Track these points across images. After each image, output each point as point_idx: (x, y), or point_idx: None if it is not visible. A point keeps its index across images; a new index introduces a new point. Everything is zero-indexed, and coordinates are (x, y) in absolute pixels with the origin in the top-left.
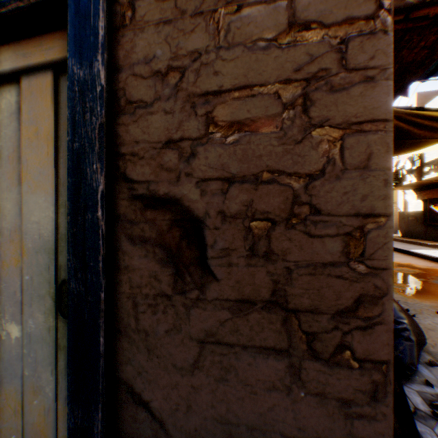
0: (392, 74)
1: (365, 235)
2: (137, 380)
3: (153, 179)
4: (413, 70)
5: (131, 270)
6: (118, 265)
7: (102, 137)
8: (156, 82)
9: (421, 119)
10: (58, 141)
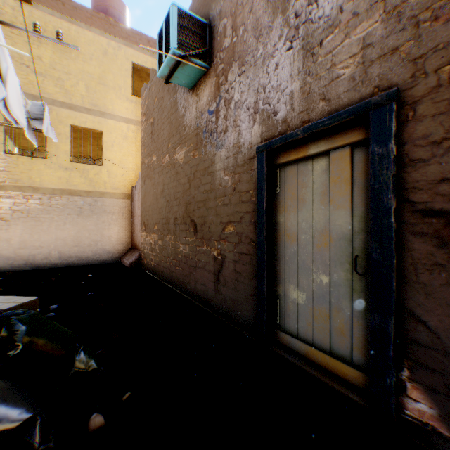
0: None
1: None
2: (416, 309)
3: (429, 201)
4: None
5: (411, 250)
6: (401, 247)
7: (394, 181)
8: (431, 147)
9: None
10: (352, 182)
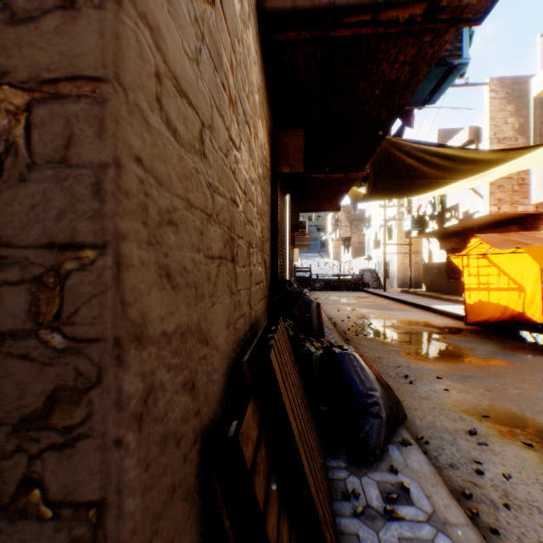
0: (111, 2)
1: (64, 280)
2: None
3: None
4: (402, 92)
5: None
6: None
7: None
8: None
9: (430, 156)
10: None
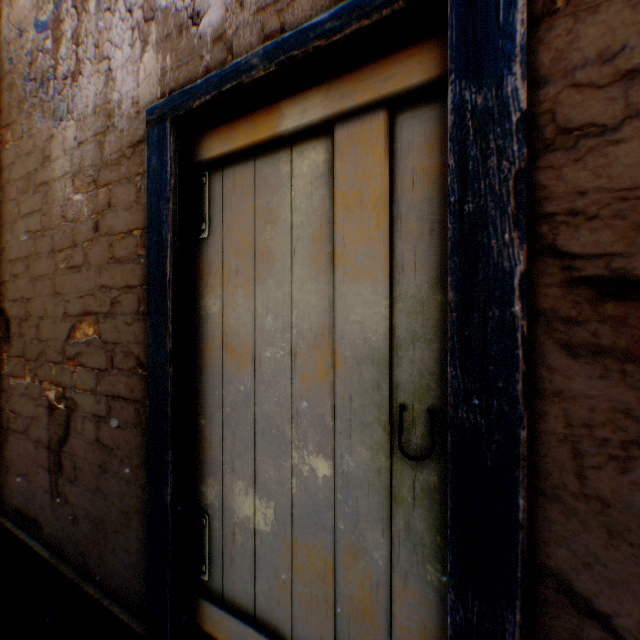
0: None
1: None
2: (580, 576)
3: (619, 251)
4: None
5: (567, 398)
6: (537, 389)
7: (522, 190)
8: (626, 89)
9: None
10: (392, 207)
